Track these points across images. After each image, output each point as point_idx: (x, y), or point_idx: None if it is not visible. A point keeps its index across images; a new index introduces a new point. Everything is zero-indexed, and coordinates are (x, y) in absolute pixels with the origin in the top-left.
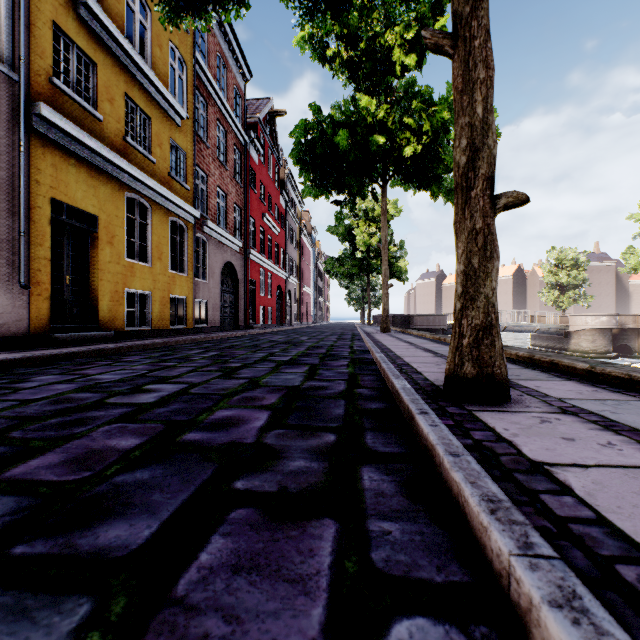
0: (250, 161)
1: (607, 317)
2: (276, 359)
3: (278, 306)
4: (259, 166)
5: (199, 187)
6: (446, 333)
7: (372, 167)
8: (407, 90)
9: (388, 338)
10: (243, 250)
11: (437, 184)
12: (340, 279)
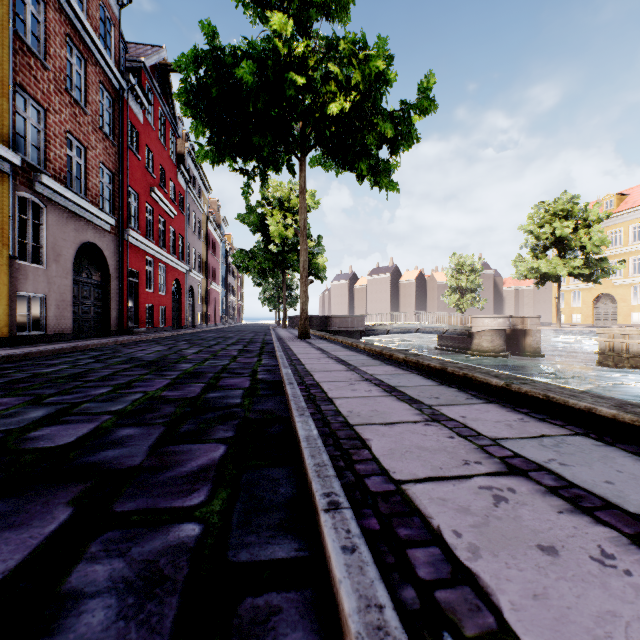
0: (129, 114)
1: (503, 319)
2: (38, 442)
3: (176, 305)
4: (145, 126)
5: (27, 122)
6: (364, 335)
7: (288, 127)
8: (330, 46)
9: (310, 351)
10: (118, 230)
11: (365, 161)
12: (254, 277)
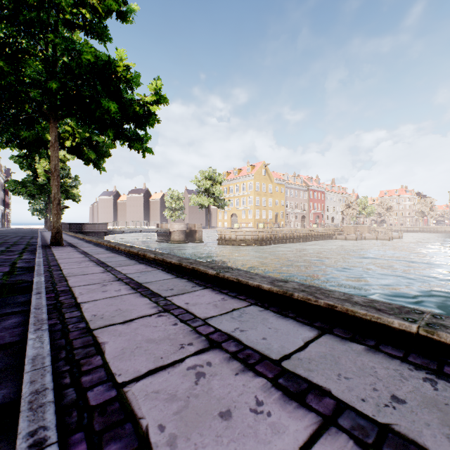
0: None
1: (184, 225)
2: None
3: None
4: None
5: None
6: (108, 234)
7: (46, 144)
8: None
9: None
10: None
11: (87, 160)
12: None
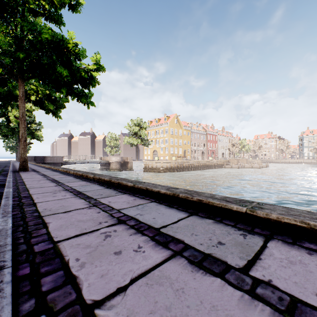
0: None
1: (119, 158)
2: None
3: None
4: None
5: None
6: (64, 164)
7: (16, 98)
8: None
9: None
10: None
11: (48, 110)
12: None
